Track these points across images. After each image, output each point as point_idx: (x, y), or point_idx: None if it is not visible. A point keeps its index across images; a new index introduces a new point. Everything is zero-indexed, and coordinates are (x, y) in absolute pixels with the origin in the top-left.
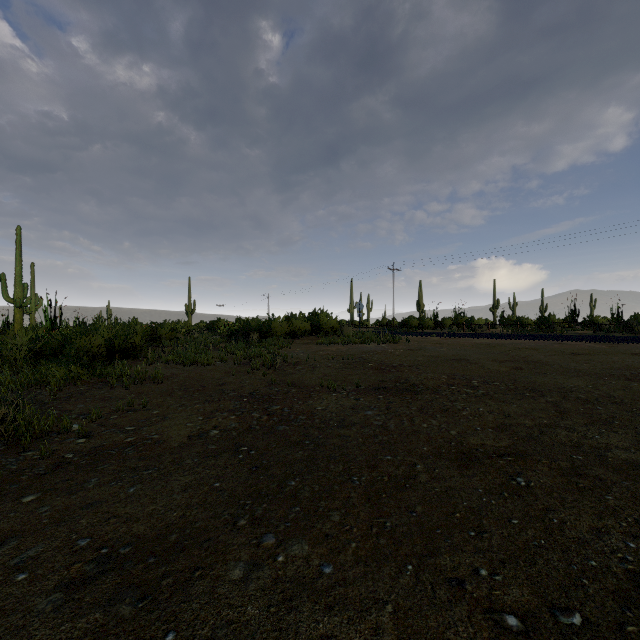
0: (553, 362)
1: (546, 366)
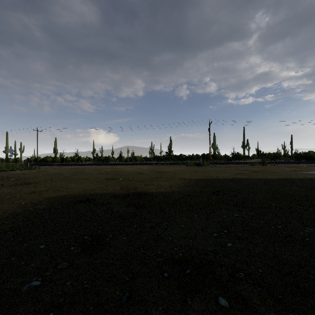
0: (88, 172)
1: (84, 173)
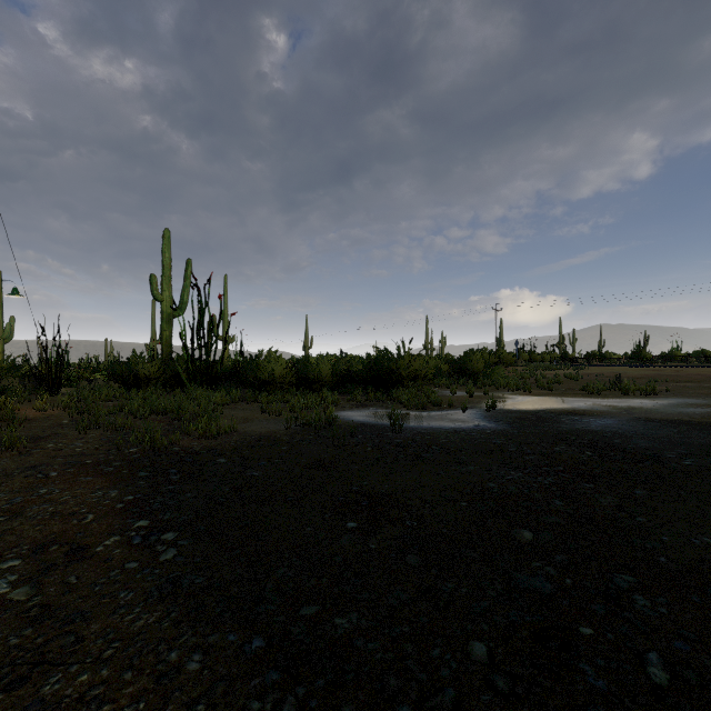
0: None
1: None
